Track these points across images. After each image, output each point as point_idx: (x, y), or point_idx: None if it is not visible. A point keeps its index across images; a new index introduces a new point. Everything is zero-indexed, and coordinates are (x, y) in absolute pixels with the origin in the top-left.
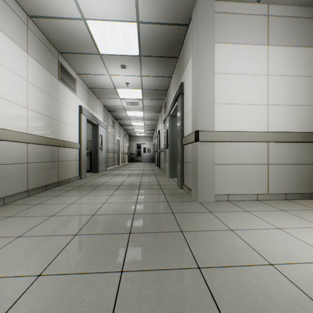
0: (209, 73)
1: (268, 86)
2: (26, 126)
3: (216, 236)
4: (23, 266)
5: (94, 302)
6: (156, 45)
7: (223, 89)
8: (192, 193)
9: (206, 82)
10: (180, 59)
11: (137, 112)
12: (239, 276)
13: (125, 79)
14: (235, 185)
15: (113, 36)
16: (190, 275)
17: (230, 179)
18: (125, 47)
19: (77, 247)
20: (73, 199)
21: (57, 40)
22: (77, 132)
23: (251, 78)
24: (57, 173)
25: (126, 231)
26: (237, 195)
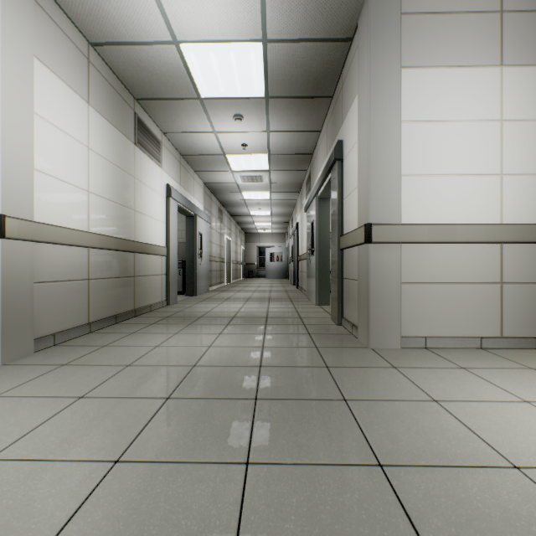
0: (390, 122)
1: (502, 141)
2: (86, 221)
3: (408, 411)
4: (91, 445)
5: (205, 511)
6: (294, 77)
7: (417, 149)
8: (359, 334)
9: (384, 139)
10: (337, 100)
11: (259, 193)
12: (456, 484)
13: (241, 138)
14: (438, 321)
15: (222, 68)
16: (364, 476)
17: (428, 309)
18: (242, 84)
19: (172, 419)
20: (159, 339)
21: (133, 79)
22: (162, 229)
23: (468, 128)
24: (133, 296)
25: (250, 395)
26: (443, 338)
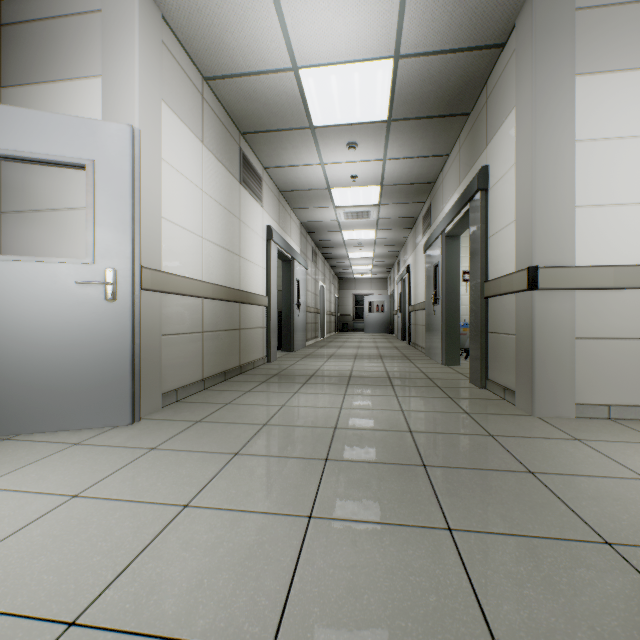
0: (561, 143)
1: None
2: (200, 269)
3: (617, 489)
4: (275, 499)
5: (429, 570)
6: (425, 95)
7: (596, 173)
8: (517, 399)
9: (554, 163)
10: (477, 118)
11: (363, 231)
12: None
13: (351, 169)
14: (626, 385)
15: (342, 92)
16: (593, 553)
17: (612, 371)
18: (362, 107)
19: (343, 480)
20: (280, 398)
21: (242, 112)
22: (263, 276)
23: None
24: (239, 350)
25: (415, 462)
26: (633, 407)
